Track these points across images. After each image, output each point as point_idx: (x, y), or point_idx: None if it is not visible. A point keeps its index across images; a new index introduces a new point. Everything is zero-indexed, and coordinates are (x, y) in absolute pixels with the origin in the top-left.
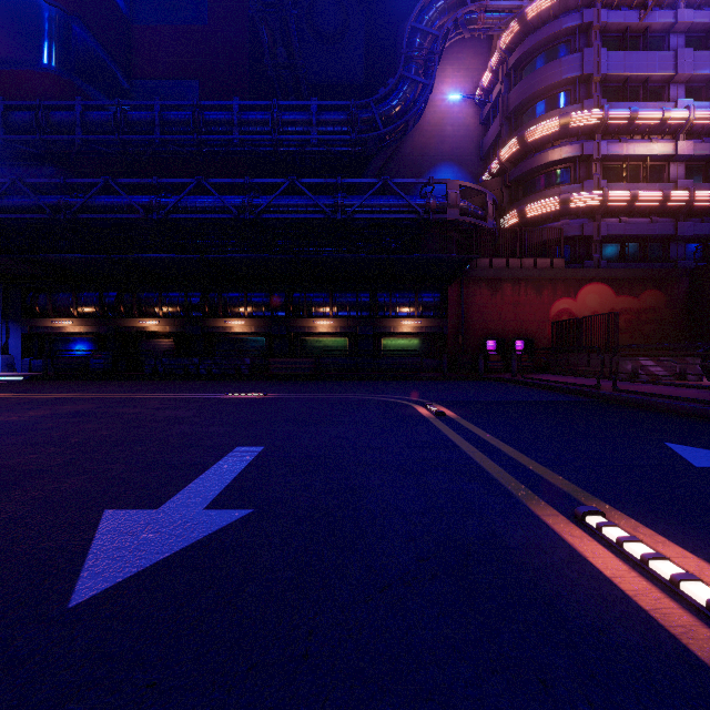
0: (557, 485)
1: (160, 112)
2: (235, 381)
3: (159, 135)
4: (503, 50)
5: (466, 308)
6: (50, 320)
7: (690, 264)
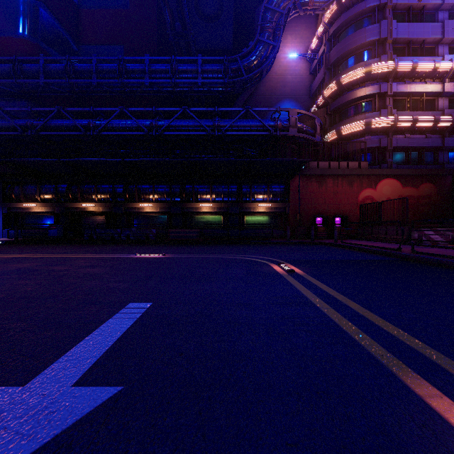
0: (417, 349)
1: (96, 64)
2: (145, 244)
3: (95, 80)
4: (325, 23)
5: (302, 196)
6: (21, 203)
7: (453, 166)
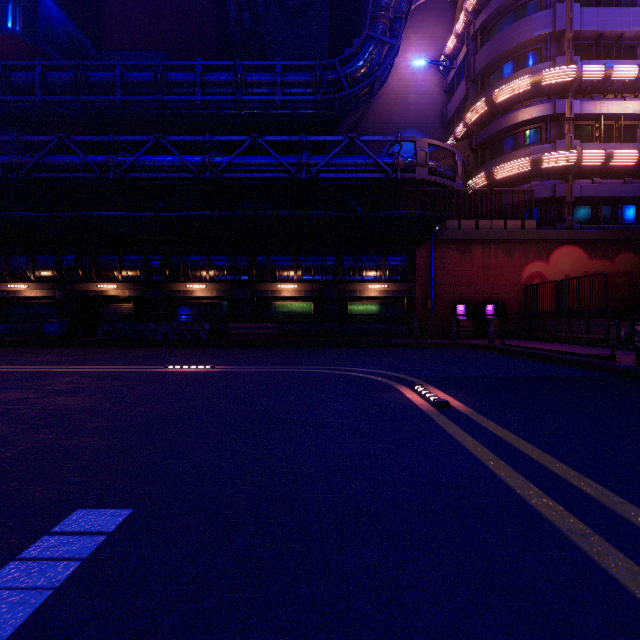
0: None
1: (121, 73)
2: (191, 347)
3: (120, 96)
4: (469, 12)
5: (435, 272)
6: (5, 283)
7: None
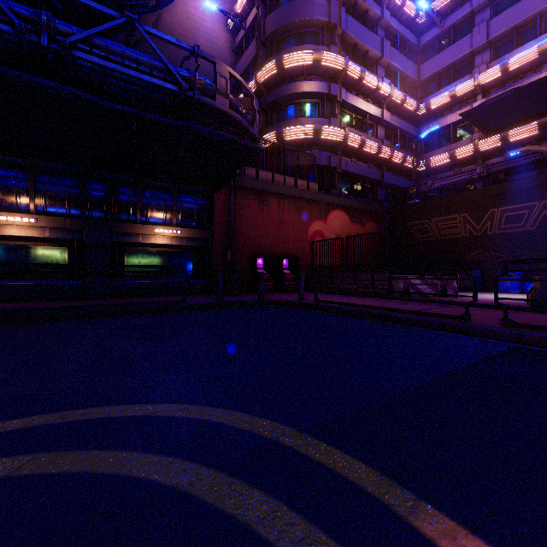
0: None
1: None
2: None
3: None
4: None
5: (234, 220)
6: None
7: (389, 205)
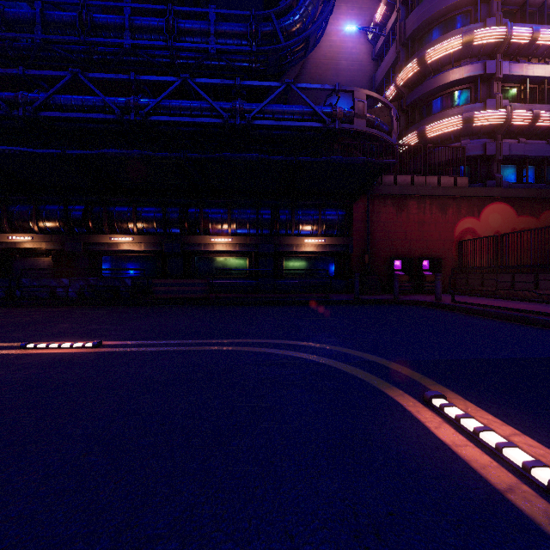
0: None
1: (42, 10)
2: (107, 307)
3: (40, 35)
4: None
5: (371, 226)
6: None
7: None
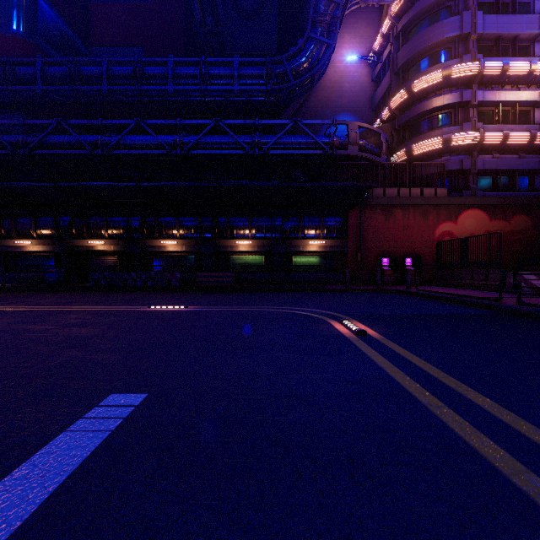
0: None
1: (107, 67)
2: (166, 292)
3: (106, 86)
4: (392, 17)
5: (364, 231)
6: (13, 240)
7: None
